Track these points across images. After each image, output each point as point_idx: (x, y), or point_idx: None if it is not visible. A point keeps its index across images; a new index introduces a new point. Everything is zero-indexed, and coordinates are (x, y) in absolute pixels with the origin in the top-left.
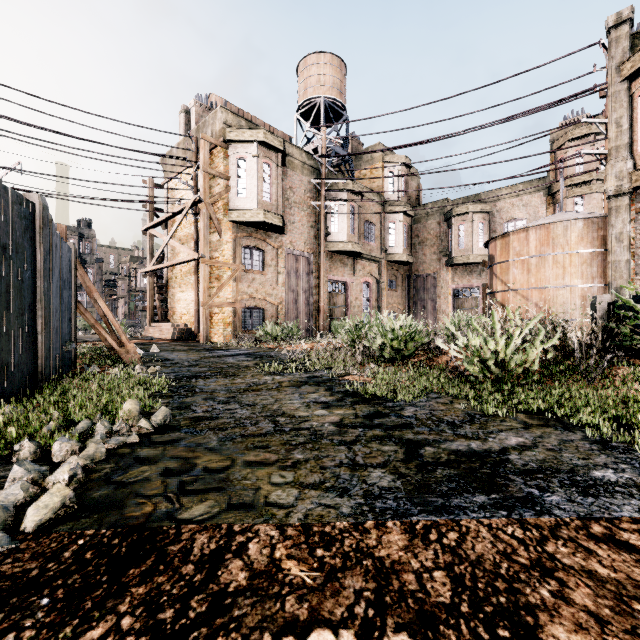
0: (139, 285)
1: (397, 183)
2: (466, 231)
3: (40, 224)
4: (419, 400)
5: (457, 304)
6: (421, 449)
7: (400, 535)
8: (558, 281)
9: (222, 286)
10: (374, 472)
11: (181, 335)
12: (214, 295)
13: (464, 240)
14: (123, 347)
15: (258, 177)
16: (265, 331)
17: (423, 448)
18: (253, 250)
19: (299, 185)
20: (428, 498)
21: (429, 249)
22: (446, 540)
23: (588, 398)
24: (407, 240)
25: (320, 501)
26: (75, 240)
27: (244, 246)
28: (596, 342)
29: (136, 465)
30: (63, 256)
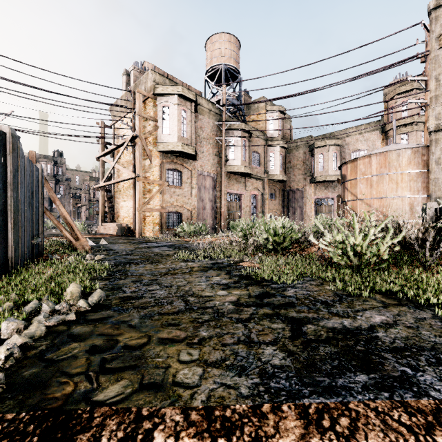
0: (96, 197)
1: (276, 125)
2: (324, 158)
3: (10, 149)
4: (297, 282)
5: (318, 210)
6: (304, 326)
7: (295, 421)
8: (393, 193)
9: (152, 197)
10: (267, 349)
11: (123, 232)
12: (146, 203)
13: (323, 165)
14: (78, 241)
15: (177, 120)
16: (182, 229)
17: (305, 326)
18: (174, 171)
19: (207, 126)
20: (316, 377)
21: (298, 171)
22: (339, 427)
23: (429, 281)
24: (283, 165)
25: (221, 380)
26: (51, 165)
27: (168, 169)
28: (431, 238)
29: (68, 342)
30: (31, 174)
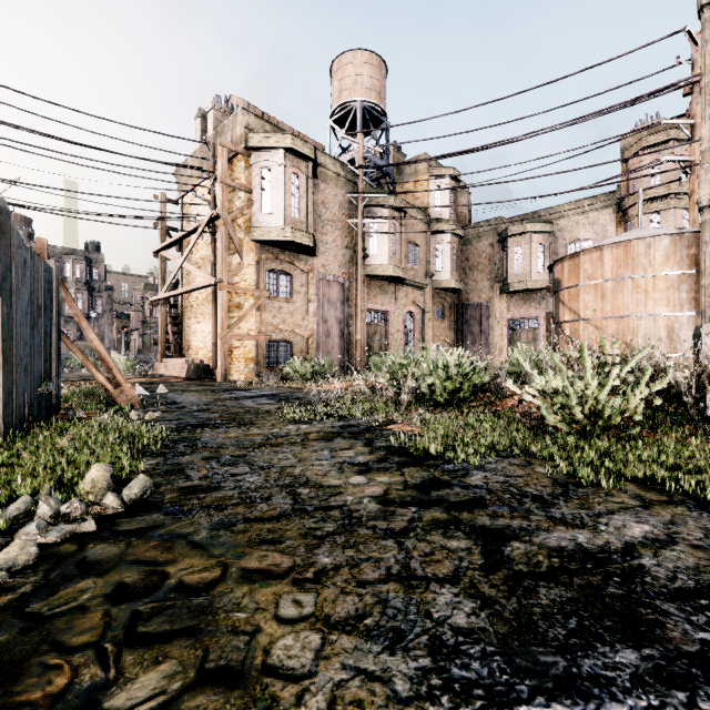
0: (154, 316)
1: (444, 199)
2: (523, 253)
3: None
4: (487, 460)
5: (513, 337)
6: (506, 546)
7: None
8: (639, 309)
9: (243, 316)
10: (441, 594)
11: (196, 372)
12: (234, 326)
13: (521, 264)
14: (118, 388)
15: (285, 190)
16: (293, 368)
17: (508, 544)
18: (279, 274)
19: (333, 200)
20: (539, 656)
21: (481, 274)
22: None
23: None
24: (456, 264)
25: (357, 663)
26: (82, 265)
27: (269, 270)
28: None
29: (75, 577)
30: (37, 276)
